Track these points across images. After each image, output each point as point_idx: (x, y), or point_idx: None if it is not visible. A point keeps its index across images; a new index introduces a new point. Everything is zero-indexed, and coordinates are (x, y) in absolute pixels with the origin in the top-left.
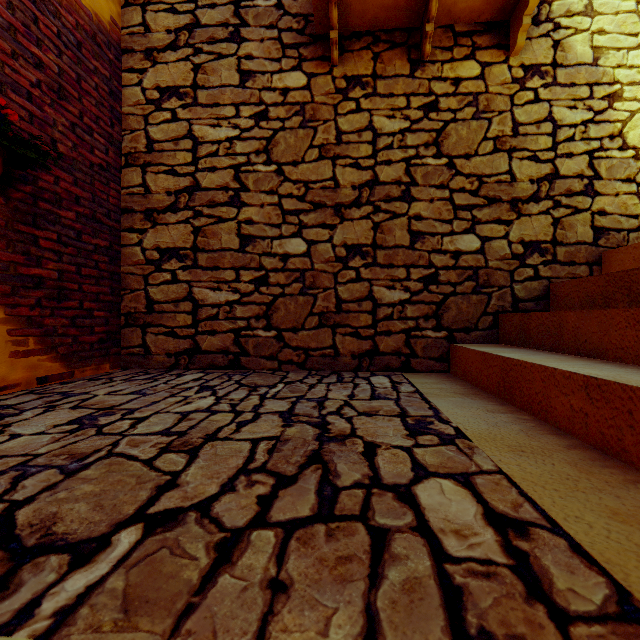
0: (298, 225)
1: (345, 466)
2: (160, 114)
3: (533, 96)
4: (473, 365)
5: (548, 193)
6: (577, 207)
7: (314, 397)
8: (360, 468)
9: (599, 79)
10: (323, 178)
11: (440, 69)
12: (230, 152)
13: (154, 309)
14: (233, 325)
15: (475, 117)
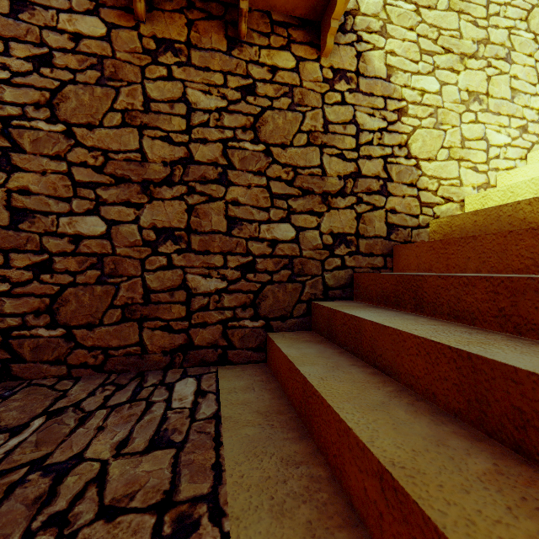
0: (95, 201)
1: None
2: None
3: (341, 98)
4: (282, 368)
5: (353, 190)
6: (375, 204)
7: (62, 458)
8: None
9: (391, 94)
10: (127, 148)
11: (258, 53)
12: None
13: None
14: None
15: (291, 108)
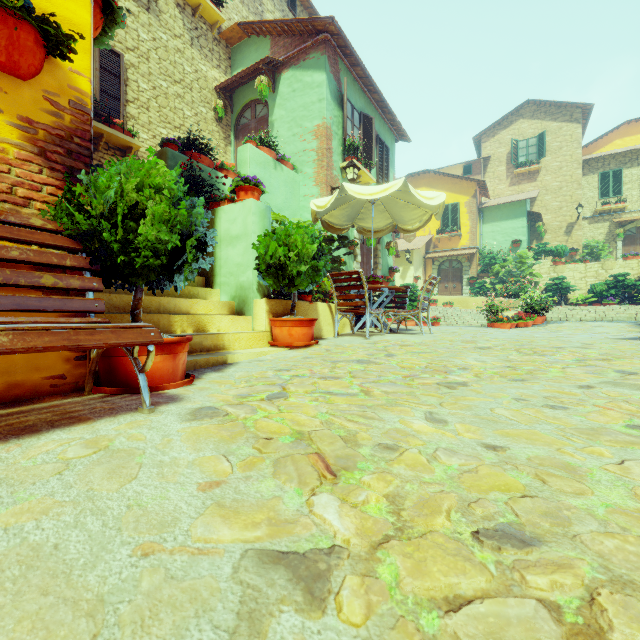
0: None
1: None
2: None
3: None
4: None
5: None
6: None
7: None
8: None
9: None
10: None
11: (104, 155)
12: None
13: None
14: None
15: None
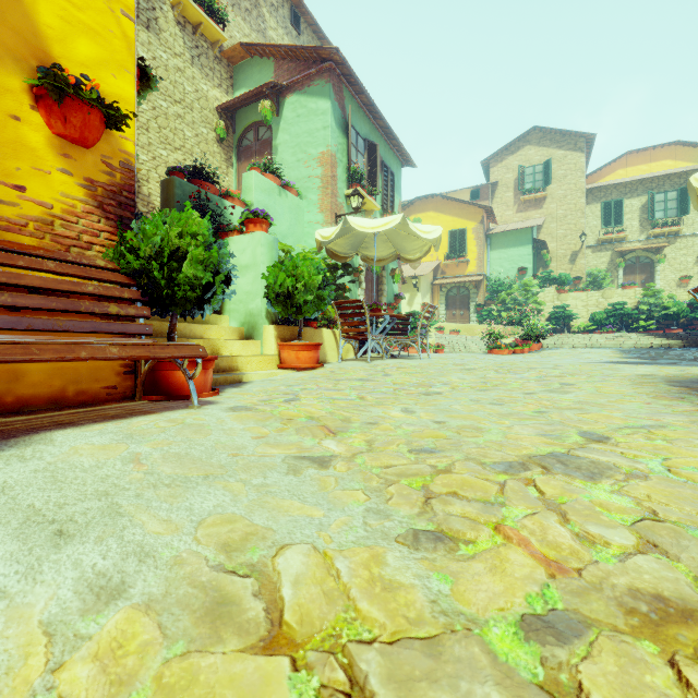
0: None
1: None
2: None
3: None
4: None
5: None
6: None
7: None
8: None
9: (151, 202)
10: None
11: None
12: None
13: None
14: None
15: None
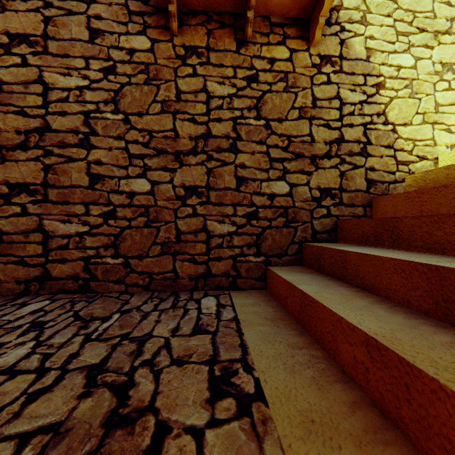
0: (143, 167)
1: None
2: (9, 58)
3: (326, 79)
4: (282, 290)
5: (337, 152)
6: (356, 164)
7: (139, 334)
8: None
9: (370, 72)
10: (165, 129)
11: (259, 49)
12: (80, 99)
13: (3, 240)
14: (83, 254)
15: (285, 90)
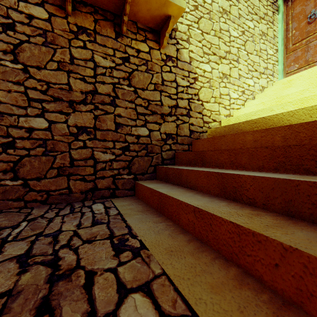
0: (41, 109)
1: (69, 307)
2: None
3: (169, 69)
4: (146, 194)
5: (175, 113)
6: (184, 121)
7: (51, 232)
8: (81, 305)
9: (191, 70)
10: (61, 82)
11: (130, 42)
12: None
13: None
14: None
15: (146, 71)
